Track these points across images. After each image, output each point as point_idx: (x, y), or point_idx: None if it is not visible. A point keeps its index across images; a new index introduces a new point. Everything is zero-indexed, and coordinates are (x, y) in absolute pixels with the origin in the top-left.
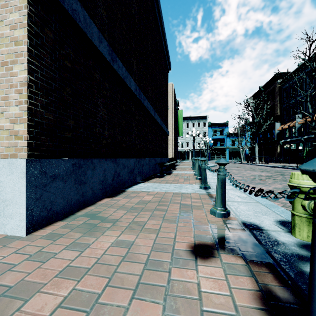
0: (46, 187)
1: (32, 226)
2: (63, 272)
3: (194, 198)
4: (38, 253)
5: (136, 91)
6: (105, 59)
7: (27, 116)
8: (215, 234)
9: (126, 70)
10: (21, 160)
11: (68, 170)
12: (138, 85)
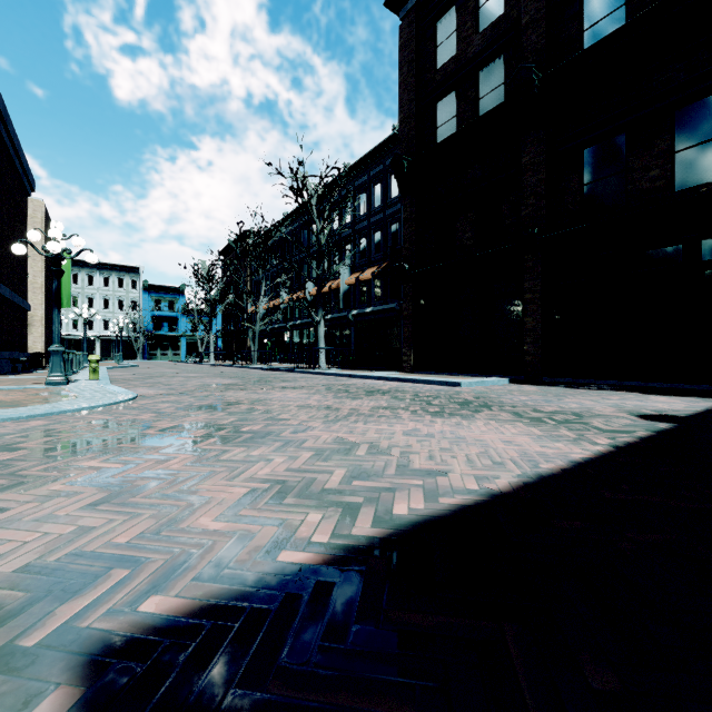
0: None
1: None
2: None
3: None
4: None
5: None
6: None
7: None
8: None
9: None
10: None
11: None
12: None
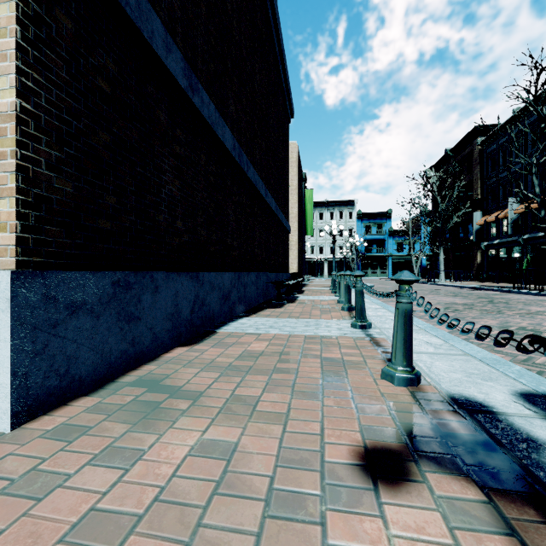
0: (56, 329)
1: (26, 409)
2: (82, 524)
3: (344, 346)
4: (30, 473)
5: (234, 150)
6: (178, 84)
7: (17, 183)
8: (400, 424)
9: (216, 109)
10: (1, 273)
11: (104, 293)
12: (238, 140)
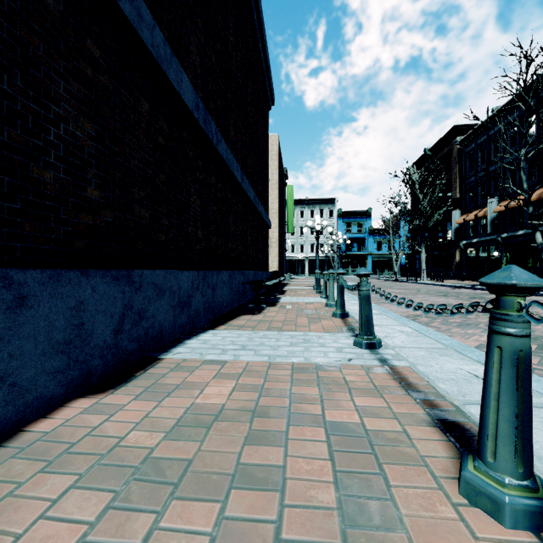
0: None
1: None
2: None
3: (355, 386)
4: None
5: (197, 111)
6: None
7: None
8: None
9: (166, 41)
10: None
11: None
12: (204, 103)
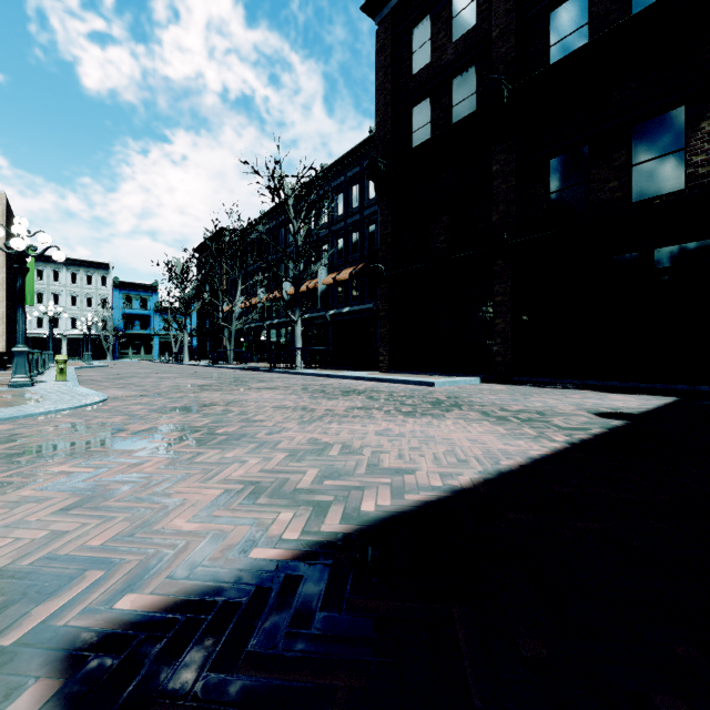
0: None
1: None
2: None
3: None
4: None
5: None
6: None
7: None
8: None
9: None
10: None
11: None
12: None
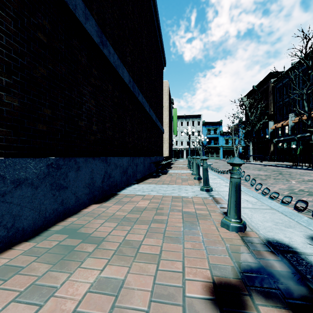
0: (4, 197)
1: None
2: None
3: (196, 203)
4: None
5: (130, 83)
6: (93, 40)
7: None
8: (236, 262)
9: (118, 58)
10: None
11: (41, 172)
12: (132, 78)
